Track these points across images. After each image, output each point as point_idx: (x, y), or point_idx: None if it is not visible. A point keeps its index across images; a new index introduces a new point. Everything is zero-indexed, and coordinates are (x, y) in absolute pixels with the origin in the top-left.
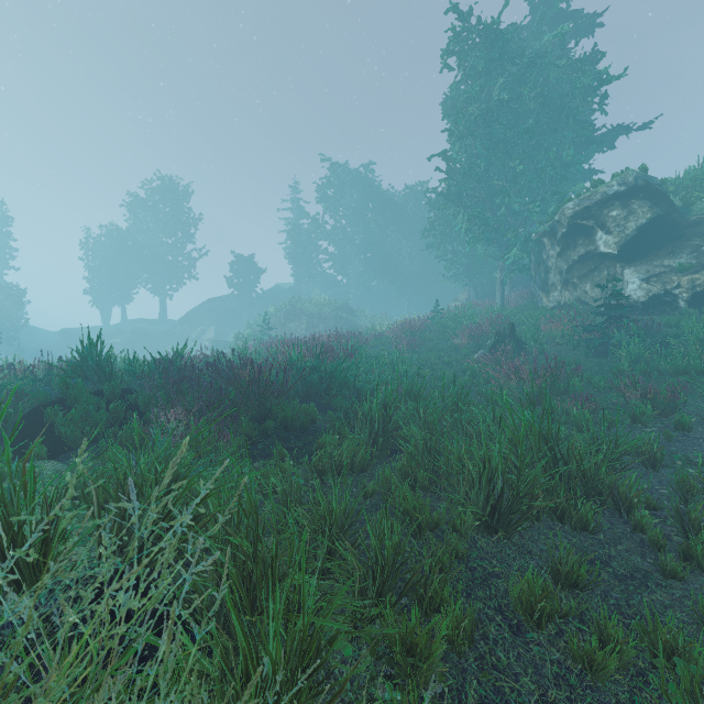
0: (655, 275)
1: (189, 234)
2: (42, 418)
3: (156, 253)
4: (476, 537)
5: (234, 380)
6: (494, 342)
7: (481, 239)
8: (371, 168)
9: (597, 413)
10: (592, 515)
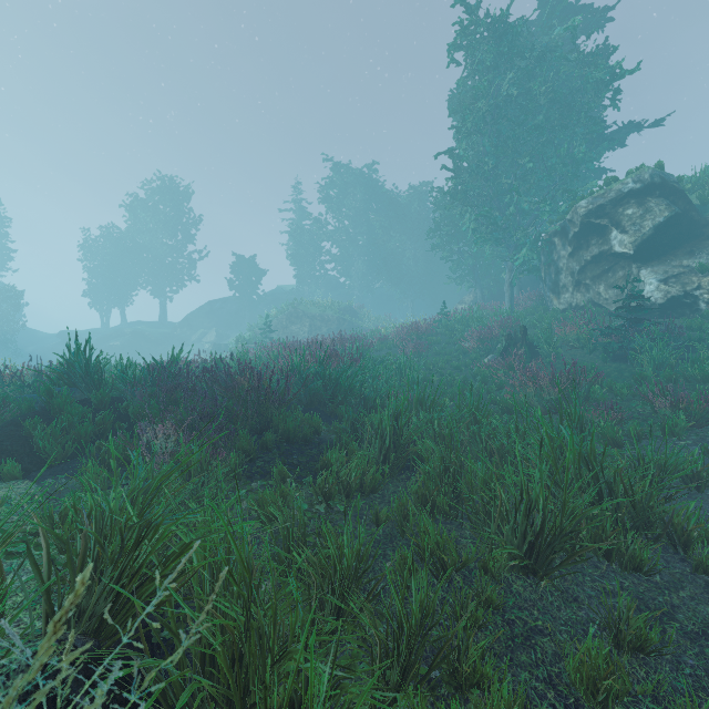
0: (673, 276)
1: (190, 235)
2: (21, 431)
3: (156, 254)
4: (510, 578)
5: (233, 387)
6: (505, 346)
7: (489, 239)
8: (374, 168)
9: (623, 423)
10: (648, 554)
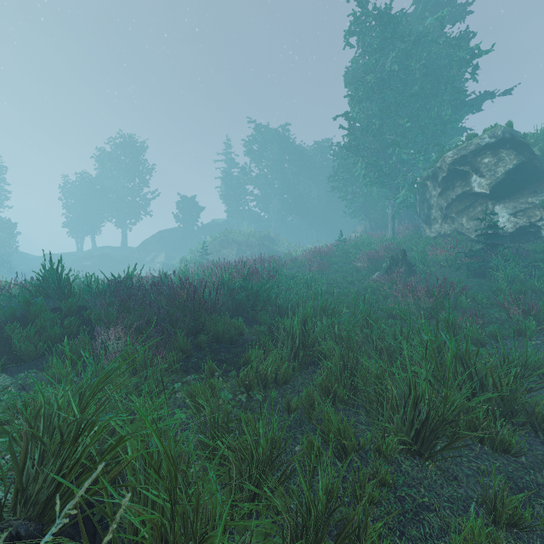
0: (521, 210)
1: (145, 180)
2: (3, 333)
3: (119, 195)
4: (400, 459)
5: (174, 297)
6: (389, 265)
7: (376, 182)
8: (287, 128)
9: (485, 326)
10: (516, 440)
